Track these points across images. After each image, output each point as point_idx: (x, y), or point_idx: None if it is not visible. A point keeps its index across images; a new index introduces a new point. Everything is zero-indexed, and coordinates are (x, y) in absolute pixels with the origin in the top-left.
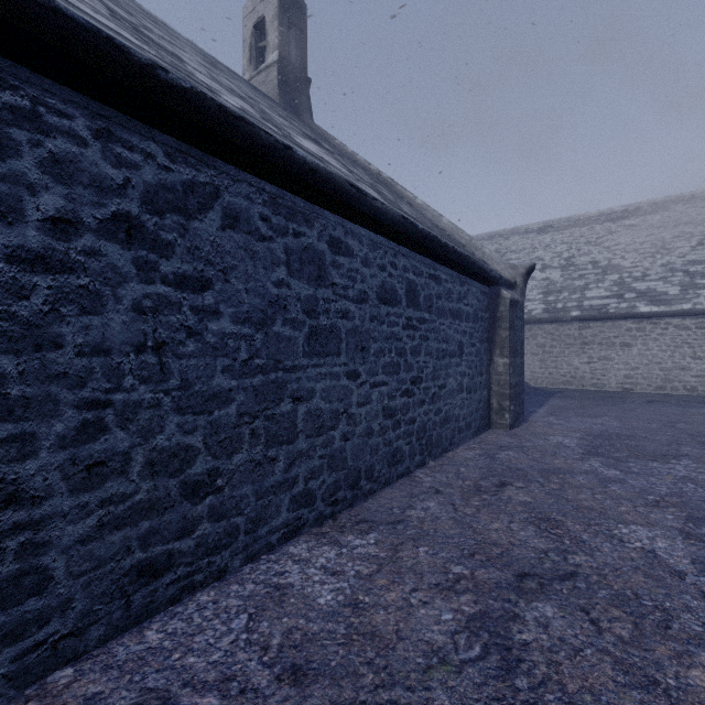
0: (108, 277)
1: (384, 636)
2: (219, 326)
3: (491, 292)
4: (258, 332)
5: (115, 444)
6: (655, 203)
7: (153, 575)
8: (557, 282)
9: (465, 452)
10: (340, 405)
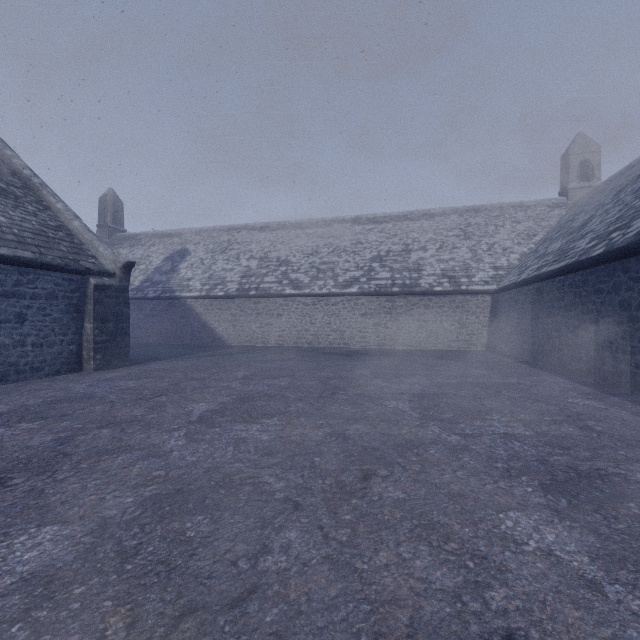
0: None
1: None
2: None
3: (84, 279)
4: None
5: None
6: (326, 220)
7: None
8: (253, 269)
9: (10, 385)
10: None
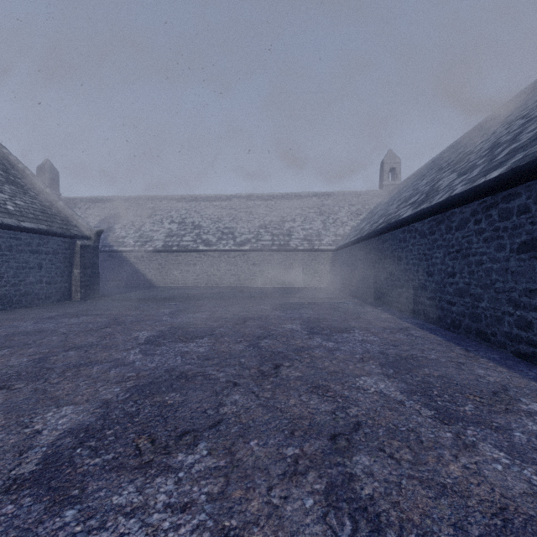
0: None
1: None
2: None
3: (73, 241)
4: None
5: None
6: (227, 196)
7: None
8: (174, 231)
9: (37, 306)
10: None
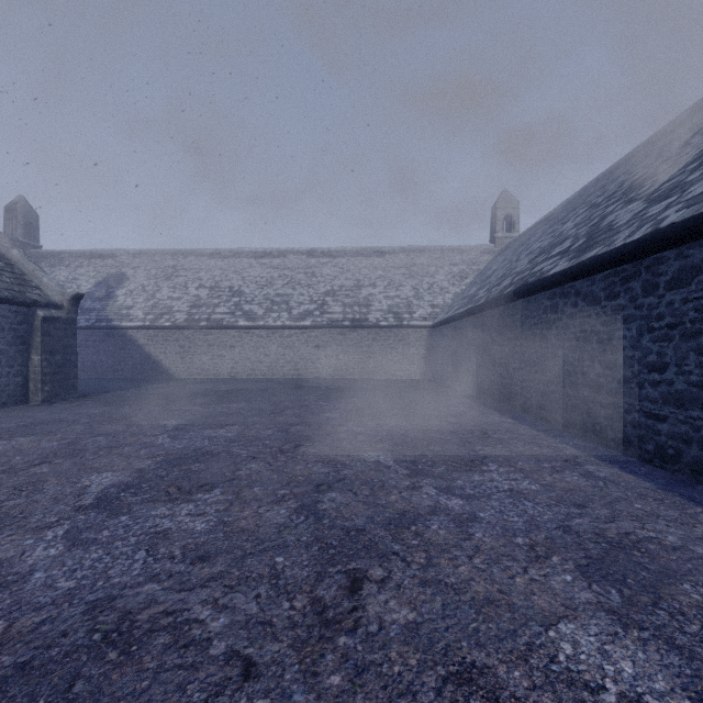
0: None
1: None
2: None
3: (31, 311)
4: None
5: None
6: (281, 251)
7: None
8: (203, 299)
9: None
10: None
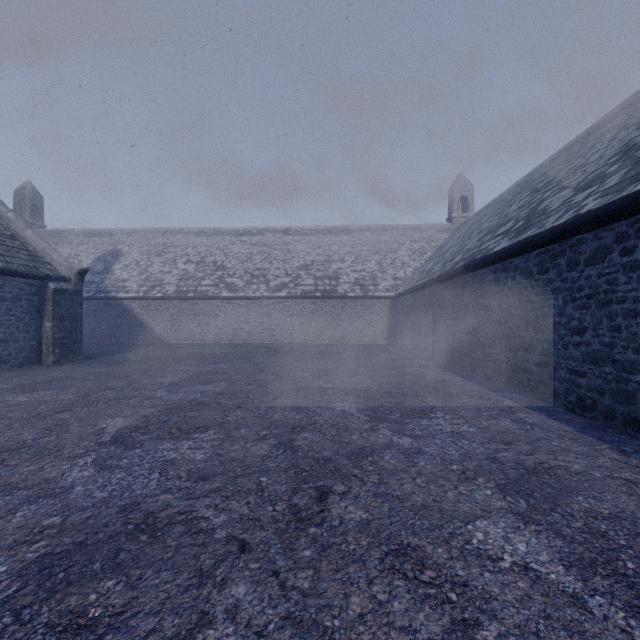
0: None
1: None
2: None
3: (43, 284)
4: None
5: None
6: (259, 229)
7: None
8: (190, 273)
9: None
10: None
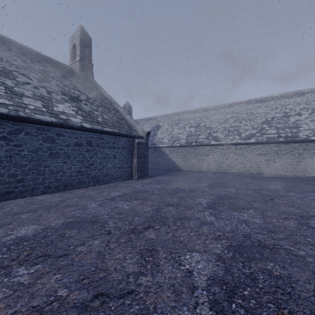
0: (0, 146)
1: (45, 201)
2: (24, 153)
3: (133, 140)
4: (34, 154)
5: (2, 172)
6: (230, 104)
7: (9, 194)
8: (192, 132)
9: (112, 184)
10: (60, 169)
